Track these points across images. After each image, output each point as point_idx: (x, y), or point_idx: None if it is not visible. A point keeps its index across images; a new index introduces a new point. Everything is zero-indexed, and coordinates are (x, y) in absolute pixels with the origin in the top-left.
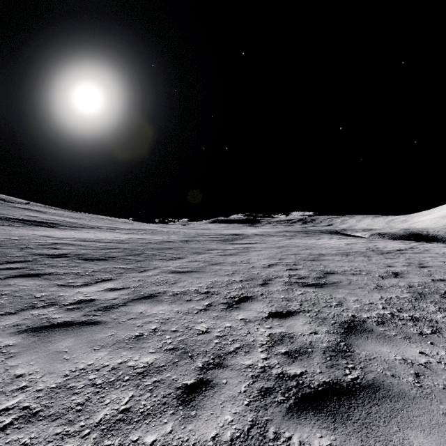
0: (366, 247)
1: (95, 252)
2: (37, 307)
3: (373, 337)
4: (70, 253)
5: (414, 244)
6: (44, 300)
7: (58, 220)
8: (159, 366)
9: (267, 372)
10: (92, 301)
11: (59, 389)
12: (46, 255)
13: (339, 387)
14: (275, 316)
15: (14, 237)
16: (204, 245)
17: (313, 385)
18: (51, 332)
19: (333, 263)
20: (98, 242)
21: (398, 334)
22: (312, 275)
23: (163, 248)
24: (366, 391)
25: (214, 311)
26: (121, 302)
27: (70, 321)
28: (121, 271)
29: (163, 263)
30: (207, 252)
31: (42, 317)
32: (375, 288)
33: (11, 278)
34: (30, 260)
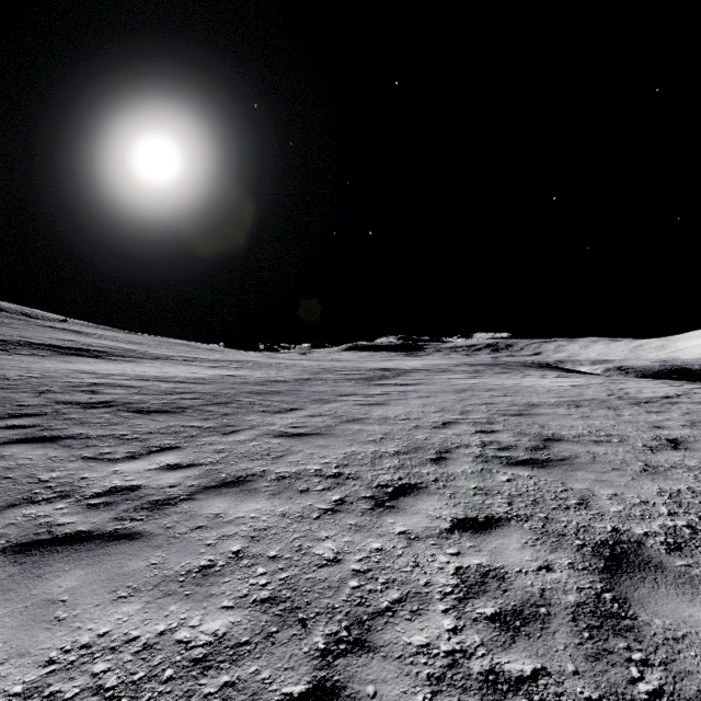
0: (608, 392)
1: (155, 399)
2: (38, 501)
3: (667, 582)
4: (116, 400)
5: (689, 387)
6: (53, 486)
7: (108, 346)
8: (237, 644)
9: (460, 667)
10: (134, 490)
11: (26, 700)
12: (76, 404)
13: None
14: (465, 526)
15: (34, 374)
16: (334, 387)
17: None
18: (47, 555)
19: (555, 420)
20: (164, 381)
21: None
22: (522, 443)
23: (267, 392)
24: None
25: (351, 515)
26: (185, 493)
27: (87, 531)
28: (194, 432)
29: (265, 419)
30: (339, 399)
31: (40, 521)
32: (643, 471)
33: (8, 444)
34: (48, 412)
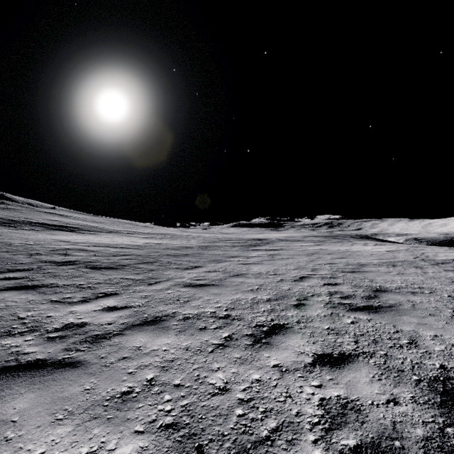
0: (413, 256)
1: (105, 259)
2: (14, 334)
3: None
4: (79, 260)
5: None
6: (27, 322)
7: (80, 224)
8: None
9: None
10: (82, 326)
11: None
12: (53, 262)
13: None
14: (323, 361)
15: (30, 242)
16: (225, 251)
17: None
18: (10, 380)
19: (380, 276)
20: (113, 247)
21: None
22: (359, 293)
23: (180, 255)
24: None
25: (236, 350)
26: (117, 329)
27: (43, 360)
28: (128, 283)
29: (177, 273)
30: (227, 260)
31: (11, 351)
32: (453, 317)
33: (3, 291)
34: (34, 268)
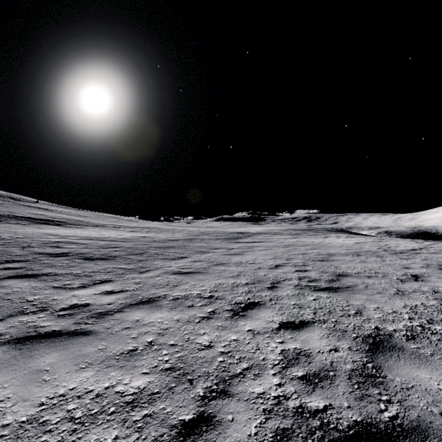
0: (377, 247)
1: (96, 251)
2: (27, 313)
3: (405, 357)
4: (72, 252)
5: (427, 244)
6: (36, 304)
7: (65, 218)
8: (152, 393)
9: (282, 405)
10: (86, 306)
11: (29, 425)
12: (47, 254)
13: (376, 430)
14: (287, 326)
15: (19, 236)
16: (208, 244)
17: (342, 426)
18: (35, 344)
19: (344, 263)
20: (101, 240)
21: (436, 354)
22: (324, 278)
23: (166, 247)
24: (412, 437)
25: (218, 320)
26: (117, 308)
27: (59, 330)
28: (121, 271)
29: (165, 263)
30: (211, 251)
31: (29, 325)
32: (396, 294)
33: (6, 279)
34: (29, 259)
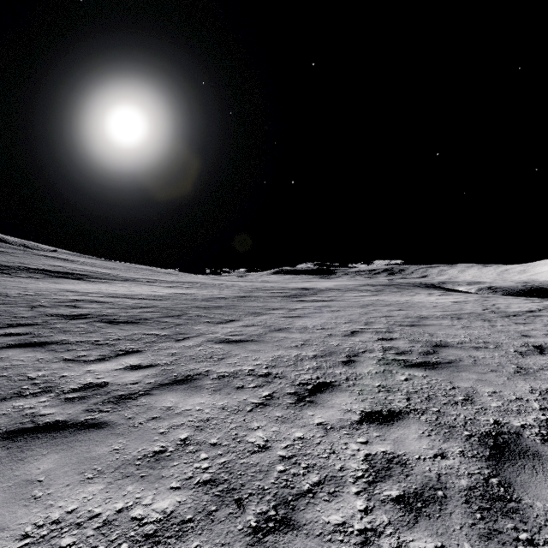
0: (482, 307)
1: (123, 312)
2: (26, 395)
3: (544, 469)
4: (92, 313)
5: (547, 303)
6: (38, 382)
7: (88, 271)
8: (182, 522)
9: (371, 545)
10: (103, 386)
11: None
12: (61, 316)
13: None
14: (371, 419)
15: (29, 292)
16: (264, 303)
17: None
18: (29, 441)
19: (442, 329)
20: (131, 298)
21: None
22: (416, 349)
23: (211, 307)
24: None
25: (278, 408)
26: (143, 389)
27: (64, 421)
28: (153, 339)
29: (209, 328)
30: (268, 313)
31: (26, 412)
32: (516, 372)
33: (6, 348)
34: (38, 322)
